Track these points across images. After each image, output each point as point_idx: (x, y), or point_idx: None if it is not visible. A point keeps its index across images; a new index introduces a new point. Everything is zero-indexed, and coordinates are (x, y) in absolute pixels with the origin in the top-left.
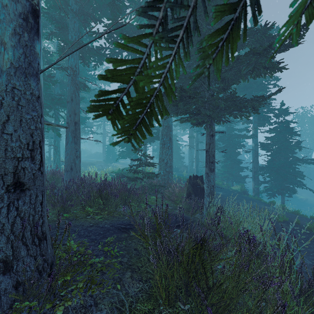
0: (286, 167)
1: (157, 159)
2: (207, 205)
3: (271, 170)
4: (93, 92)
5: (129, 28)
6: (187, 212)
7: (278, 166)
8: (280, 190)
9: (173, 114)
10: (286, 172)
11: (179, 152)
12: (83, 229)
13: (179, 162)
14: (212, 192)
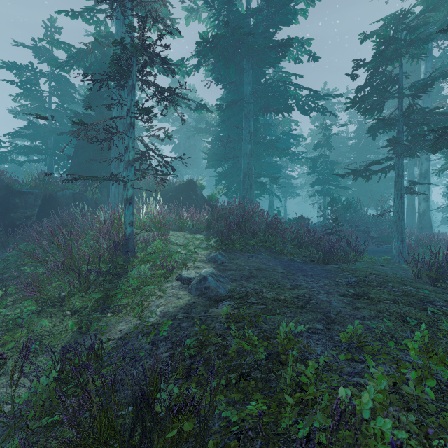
0: None
1: None
2: None
3: None
4: None
5: None
6: None
7: None
8: None
9: None
10: None
11: None
12: None
13: None
14: None
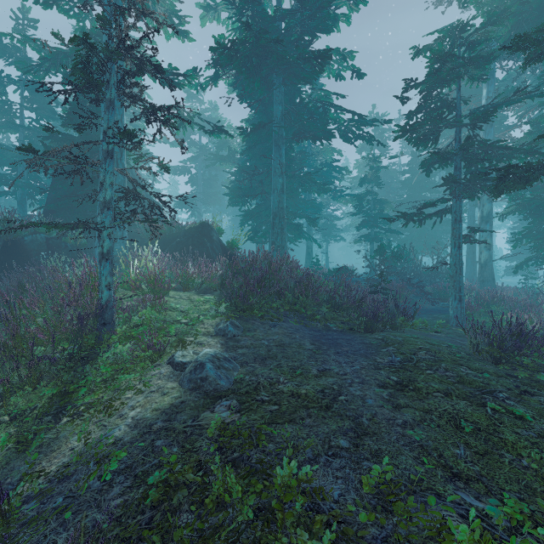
0: None
1: None
2: None
3: None
4: None
5: None
6: None
7: None
8: None
9: None
10: None
11: None
12: None
13: None
14: None
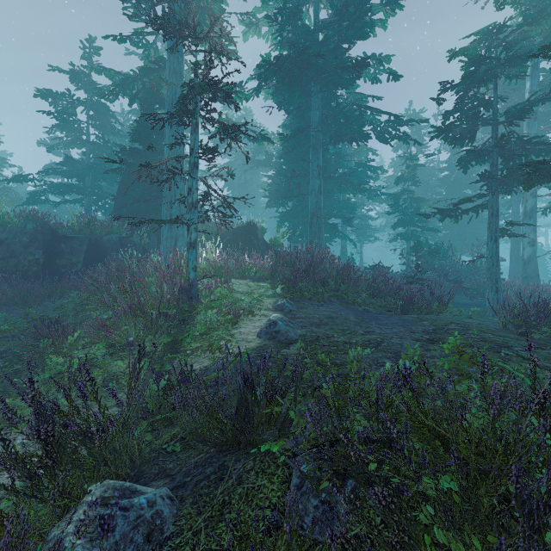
0: None
1: None
2: None
3: None
4: None
5: None
6: None
7: None
8: None
9: None
10: None
11: None
12: None
13: None
14: None
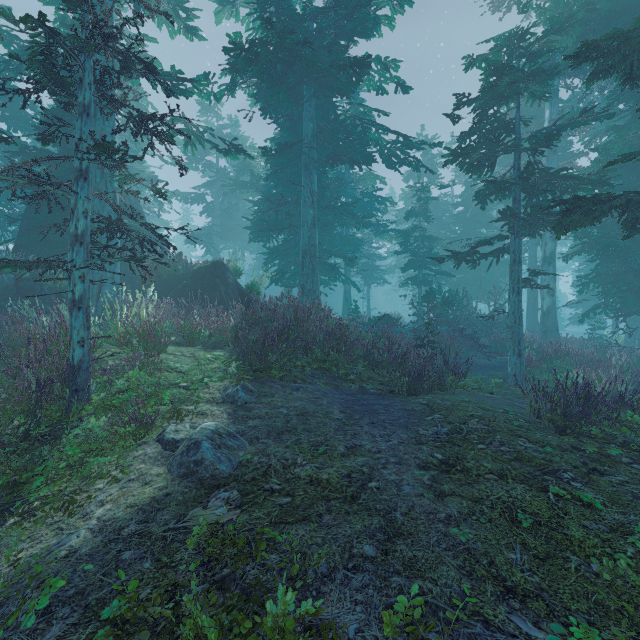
0: None
1: None
2: None
3: None
4: None
5: None
6: None
7: None
8: None
9: None
10: None
11: None
12: None
13: None
14: None
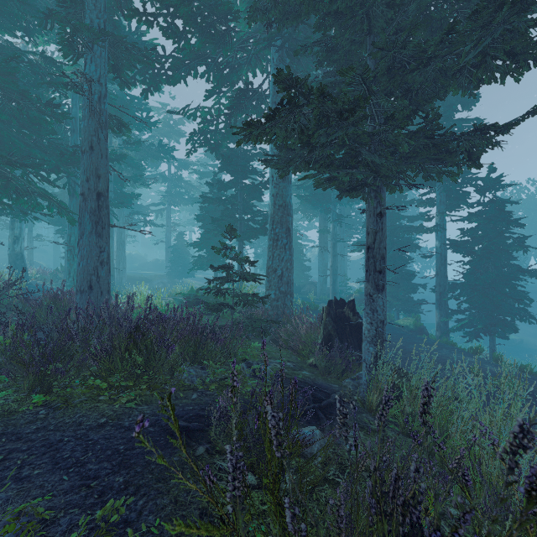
0: (499, 283)
1: (263, 271)
2: (371, 364)
3: (473, 289)
4: (148, 150)
5: (208, 6)
6: (325, 374)
7: (485, 282)
8: (490, 327)
9: (299, 164)
10: (500, 294)
11: (302, 259)
12: (76, 439)
13: (302, 277)
14: (380, 335)
